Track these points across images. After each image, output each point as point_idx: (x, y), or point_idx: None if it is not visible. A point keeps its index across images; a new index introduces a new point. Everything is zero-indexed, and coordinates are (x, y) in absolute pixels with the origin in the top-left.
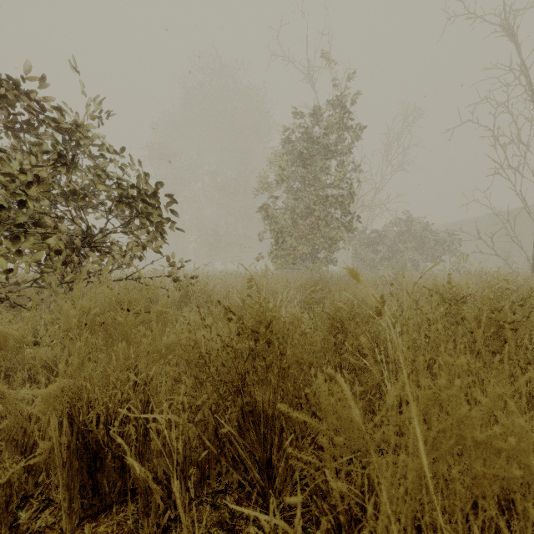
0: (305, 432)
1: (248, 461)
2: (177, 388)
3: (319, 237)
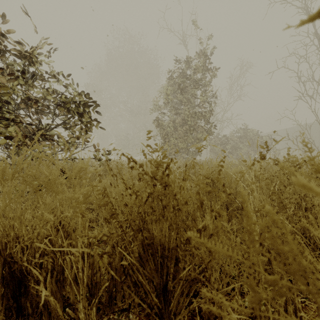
0: (207, 265)
1: (147, 287)
2: (83, 224)
3: (190, 138)
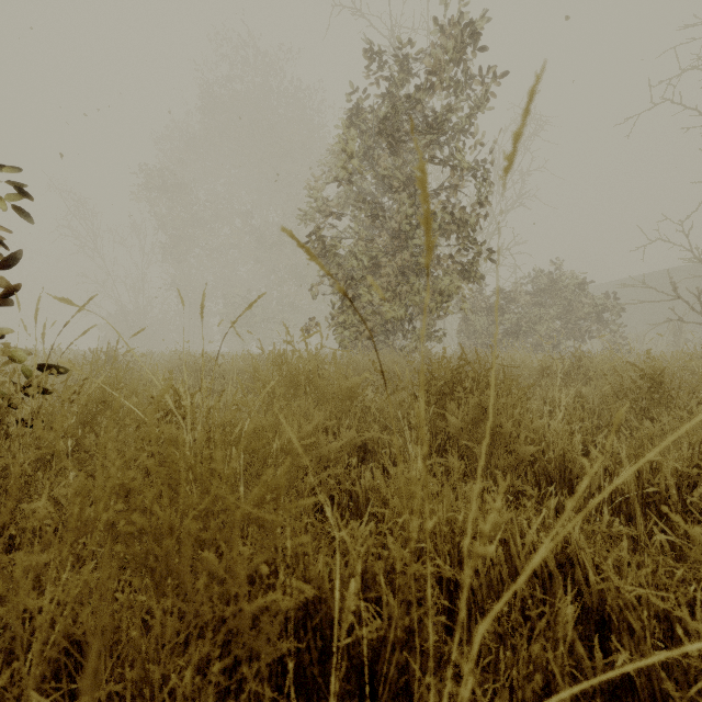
0: None
1: None
2: None
3: (418, 289)
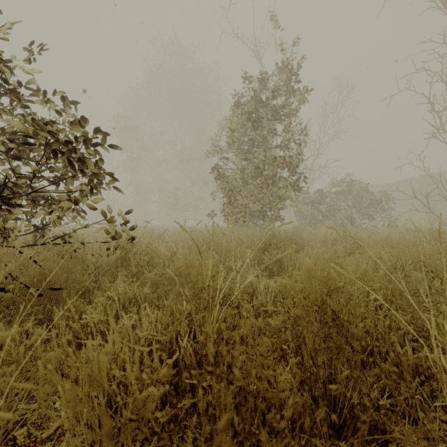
0: None
1: None
2: None
3: (268, 195)
